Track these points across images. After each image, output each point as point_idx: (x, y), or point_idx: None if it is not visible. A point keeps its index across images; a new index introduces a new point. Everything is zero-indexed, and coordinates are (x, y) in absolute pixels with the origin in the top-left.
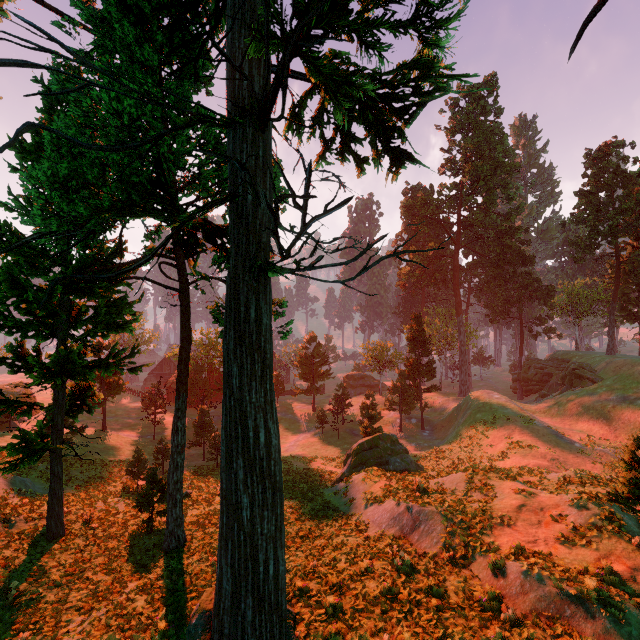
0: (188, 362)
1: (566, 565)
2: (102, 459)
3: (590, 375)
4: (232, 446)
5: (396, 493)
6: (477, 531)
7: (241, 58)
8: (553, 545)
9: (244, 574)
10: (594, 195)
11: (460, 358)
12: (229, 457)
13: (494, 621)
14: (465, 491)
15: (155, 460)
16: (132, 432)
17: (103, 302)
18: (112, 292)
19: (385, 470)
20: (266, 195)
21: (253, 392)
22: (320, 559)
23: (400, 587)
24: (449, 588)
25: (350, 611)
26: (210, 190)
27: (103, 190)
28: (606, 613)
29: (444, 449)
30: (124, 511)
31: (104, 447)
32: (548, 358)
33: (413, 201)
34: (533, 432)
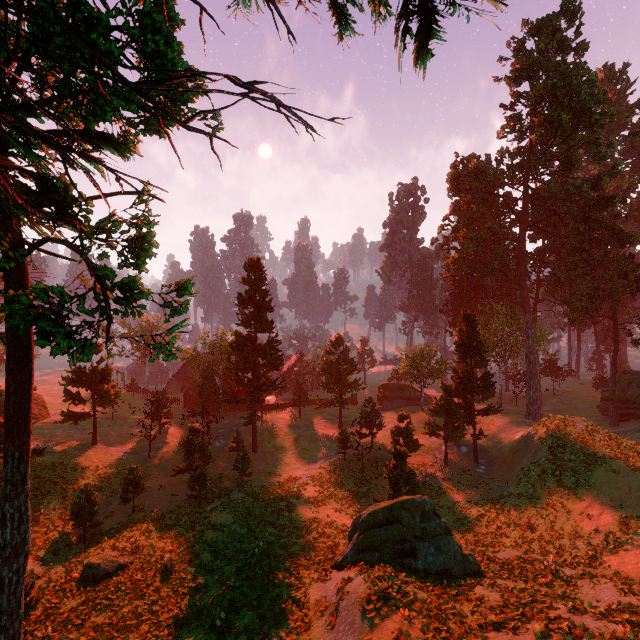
0: (25, 396)
1: None
2: (66, 488)
3: None
4: None
5: None
6: None
7: None
8: None
9: None
10: None
11: (527, 369)
12: None
13: None
14: None
15: (123, 494)
16: (130, 446)
17: None
18: None
19: (409, 568)
20: None
21: None
22: None
23: None
24: None
25: None
26: None
27: None
28: None
29: (508, 505)
30: None
31: (80, 469)
32: None
33: (464, 173)
34: None
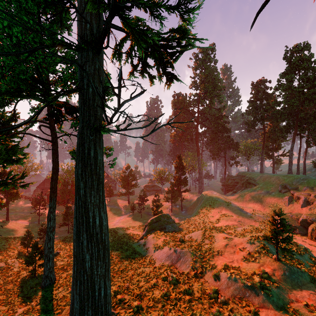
0: (57, 181)
1: (246, 271)
2: (5, 237)
3: (253, 182)
4: (80, 227)
5: (169, 243)
6: (207, 259)
7: (85, 13)
8: (240, 262)
9: (87, 298)
10: (255, 102)
11: (199, 176)
12: (78, 234)
13: (215, 303)
14: (201, 239)
15: (39, 235)
16: (25, 220)
17: (3, 147)
18: (9, 141)
19: (164, 232)
20: (100, 89)
21: (92, 197)
22: (130, 281)
23: (171, 292)
24: (194, 289)
25: (146, 308)
26: (68, 85)
27: (1, 81)
28: (263, 292)
29: (192, 219)
30: (18, 266)
31: (7, 230)
32: (236, 175)
33: (177, 100)
34: (230, 209)
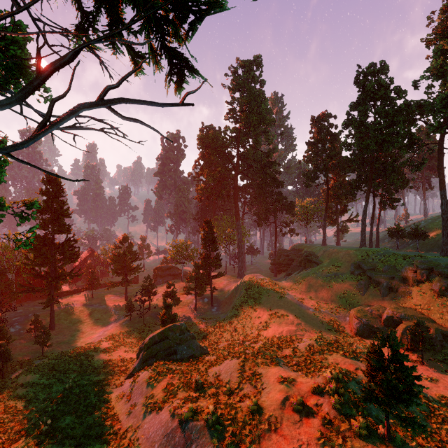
0: None
1: None
2: None
3: (315, 260)
4: None
5: (176, 394)
6: (247, 447)
7: None
8: None
9: None
10: (316, 145)
11: (238, 251)
12: None
13: None
14: (237, 383)
15: None
16: None
17: None
18: None
19: (173, 360)
20: None
21: None
22: None
23: None
24: None
25: None
26: None
27: None
28: None
29: (226, 323)
30: None
31: None
32: (291, 249)
33: (206, 136)
34: (285, 304)
